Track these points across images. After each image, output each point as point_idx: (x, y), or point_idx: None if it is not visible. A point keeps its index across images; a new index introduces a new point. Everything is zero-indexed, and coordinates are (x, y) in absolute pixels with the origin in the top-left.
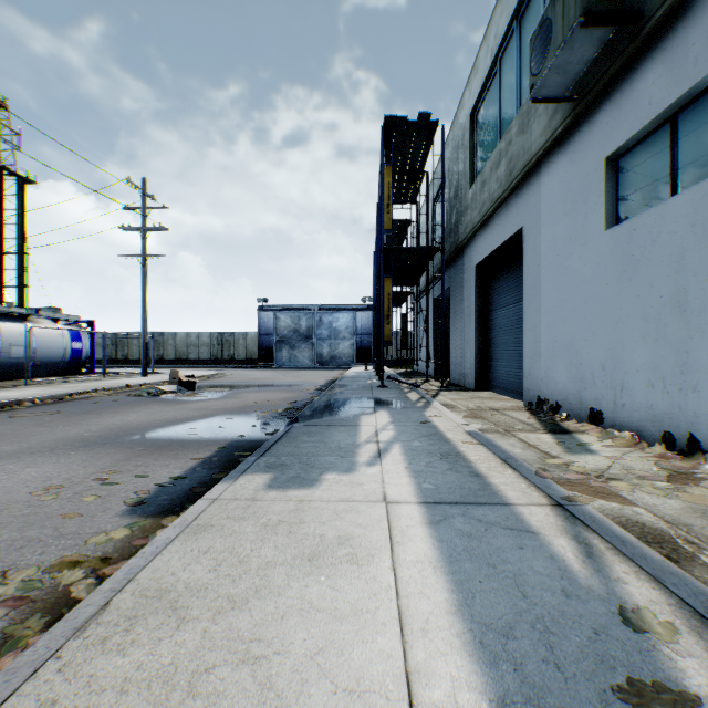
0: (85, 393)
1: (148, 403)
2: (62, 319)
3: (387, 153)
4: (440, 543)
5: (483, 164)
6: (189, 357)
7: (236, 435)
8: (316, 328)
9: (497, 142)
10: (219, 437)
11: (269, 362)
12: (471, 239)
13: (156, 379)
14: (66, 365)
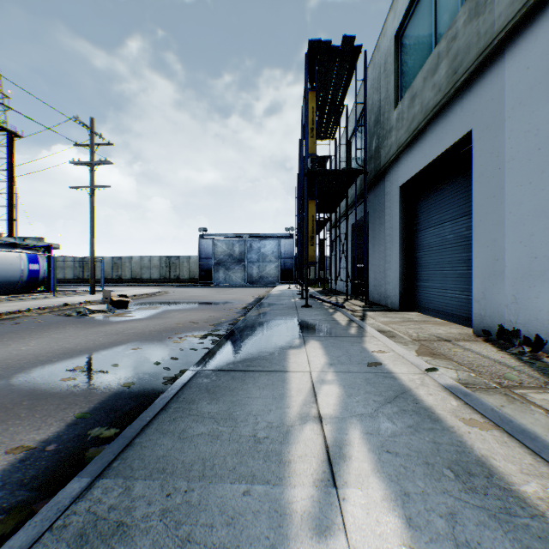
0: (16, 312)
1: (69, 324)
2: (21, 243)
3: (310, 85)
4: None
5: (410, 81)
6: (143, 277)
7: (125, 380)
8: (247, 252)
9: (429, 51)
10: (100, 385)
11: (208, 281)
12: (395, 161)
13: (99, 298)
14: (24, 284)
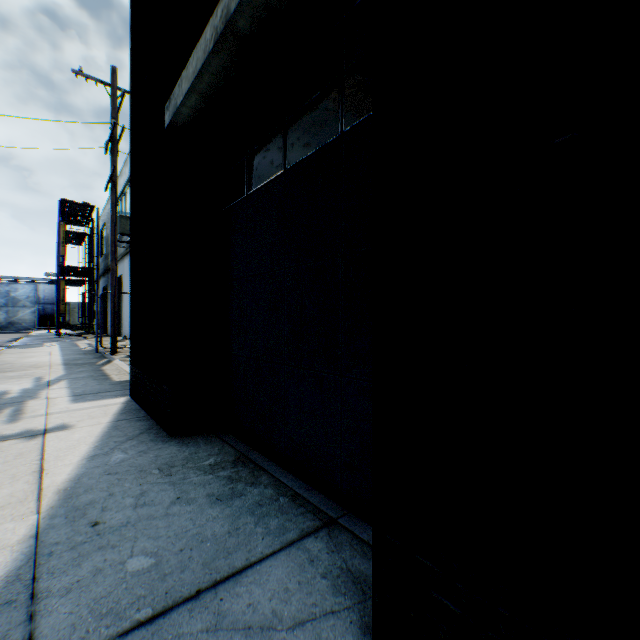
0: None
1: None
2: None
3: (65, 207)
4: (62, 348)
5: None
6: None
7: None
8: None
9: None
10: None
11: None
12: None
13: None
14: None
